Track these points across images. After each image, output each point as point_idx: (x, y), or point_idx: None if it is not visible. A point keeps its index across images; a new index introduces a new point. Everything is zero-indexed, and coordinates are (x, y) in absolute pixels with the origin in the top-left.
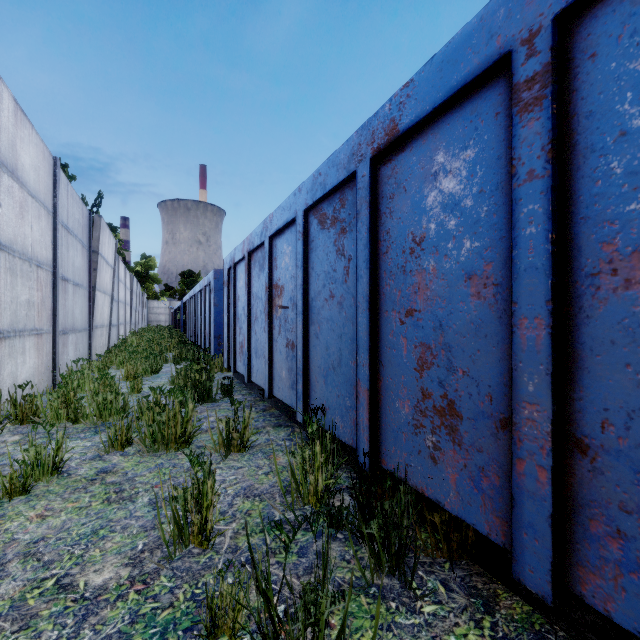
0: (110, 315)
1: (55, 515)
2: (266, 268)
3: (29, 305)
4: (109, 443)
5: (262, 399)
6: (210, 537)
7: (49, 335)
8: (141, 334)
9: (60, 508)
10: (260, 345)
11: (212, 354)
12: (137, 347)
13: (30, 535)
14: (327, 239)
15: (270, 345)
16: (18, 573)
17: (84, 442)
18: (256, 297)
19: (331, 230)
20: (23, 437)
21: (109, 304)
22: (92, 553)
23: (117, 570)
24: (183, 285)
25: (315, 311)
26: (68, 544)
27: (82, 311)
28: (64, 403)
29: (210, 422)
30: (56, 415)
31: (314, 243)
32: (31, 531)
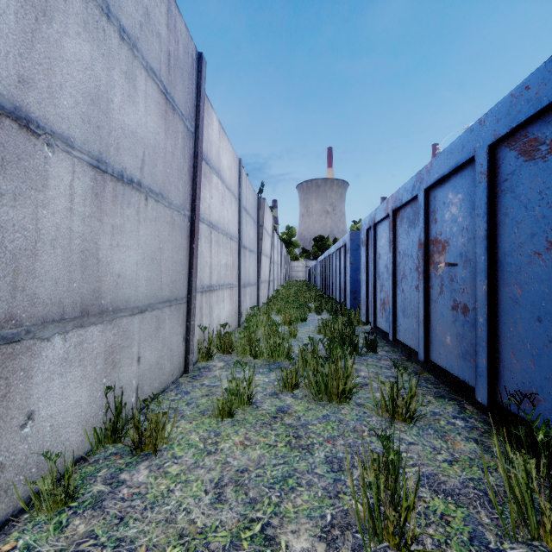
0: (269, 273)
1: (252, 446)
2: (420, 223)
3: (226, 267)
4: (282, 384)
5: (409, 359)
6: (404, 539)
7: (236, 288)
8: (288, 287)
9: (255, 440)
10: (409, 304)
11: (348, 307)
12: (288, 298)
13: (237, 462)
14: (540, 172)
15: (426, 305)
16: (233, 502)
17: (263, 377)
18: (403, 254)
19: (550, 158)
20: (225, 364)
21: (268, 265)
22: (286, 505)
23: (312, 541)
24: (315, 248)
25: (511, 269)
26: (265, 485)
27: (254, 270)
28: (248, 341)
29: (362, 377)
30: (243, 350)
31: (509, 182)
32: (237, 458)
